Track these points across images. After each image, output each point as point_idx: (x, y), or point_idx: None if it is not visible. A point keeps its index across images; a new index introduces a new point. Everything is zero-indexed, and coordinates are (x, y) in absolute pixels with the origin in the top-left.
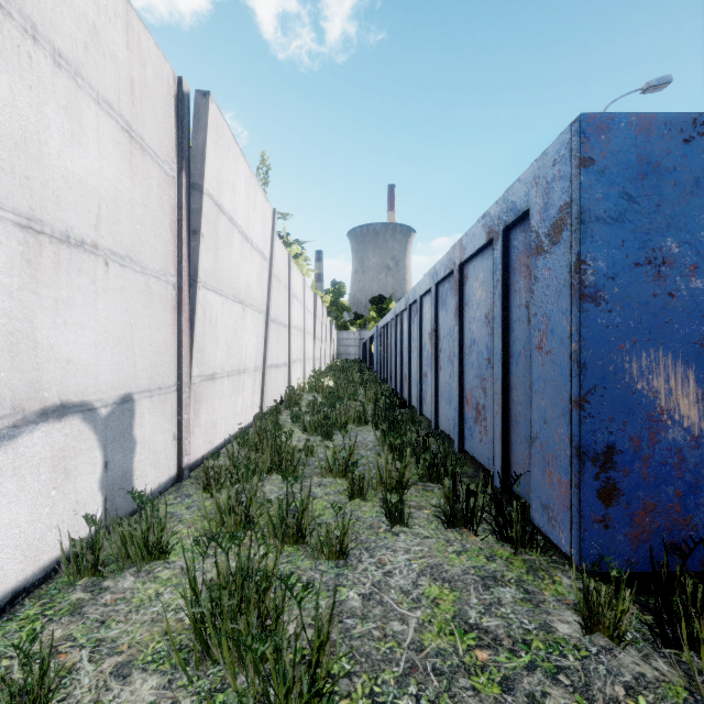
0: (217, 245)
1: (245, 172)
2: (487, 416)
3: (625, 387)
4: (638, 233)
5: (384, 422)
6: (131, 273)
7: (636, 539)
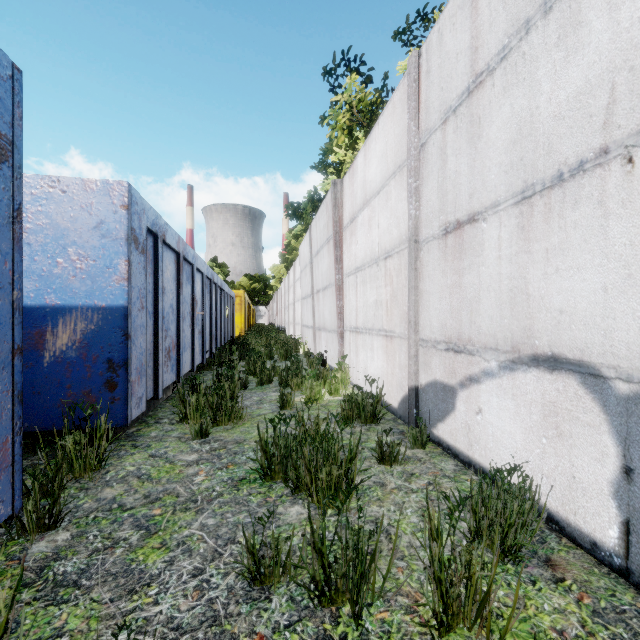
0: None
1: None
2: None
3: None
4: None
5: None
6: None
7: None
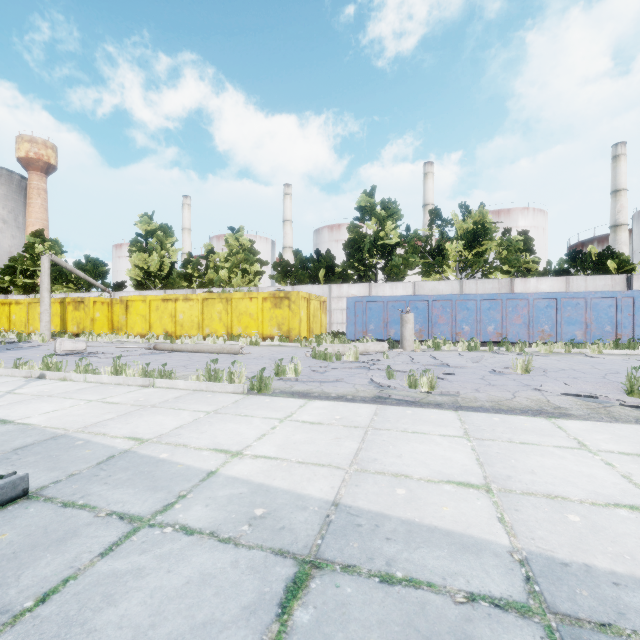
0: None
1: None
2: None
3: None
4: None
5: None
6: None
7: None
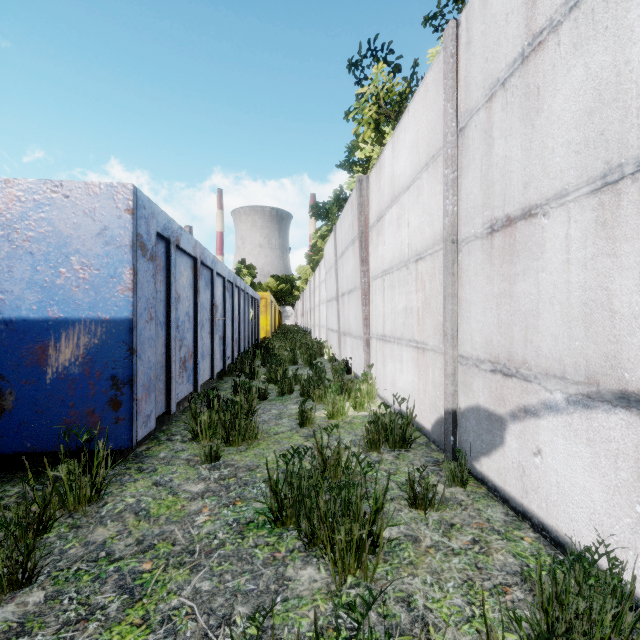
0: None
1: None
2: None
3: None
4: None
5: None
6: None
7: None
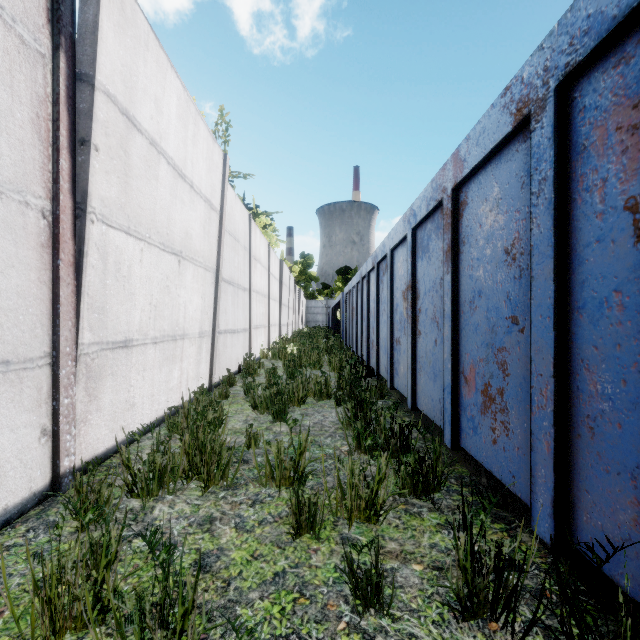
0: (127, 170)
1: (178, 92)
2: (510, 407)
3: None
4: None
5: (349, 398)
6: None
7: None
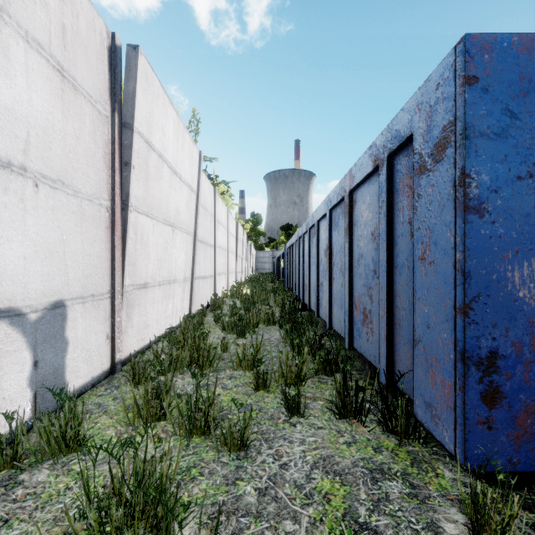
0: (147, 176)
1: (174, 118)
2: (373, 319)
3: (507, 295)
4: (520, 148)
5: (288, 323)
6: (63, 195)
7: (518, 440)
